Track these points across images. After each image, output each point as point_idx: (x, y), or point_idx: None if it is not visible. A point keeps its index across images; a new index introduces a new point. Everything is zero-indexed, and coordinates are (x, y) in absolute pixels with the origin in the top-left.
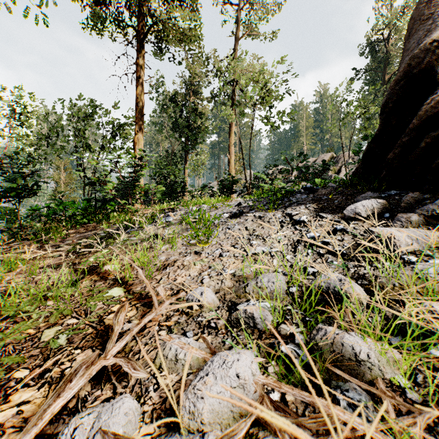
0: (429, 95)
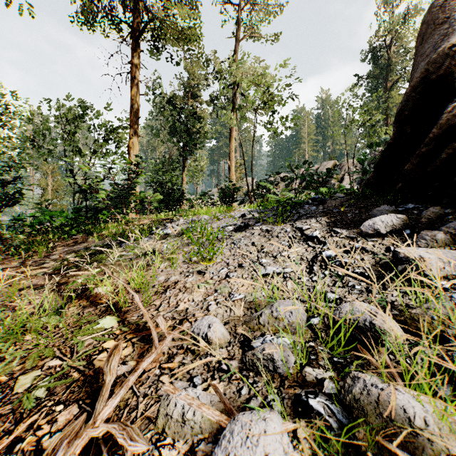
0: (447, 103)
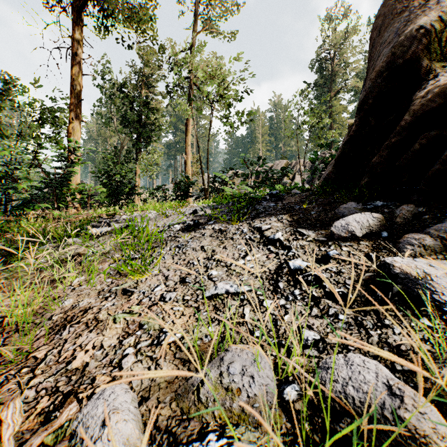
0: (413, 92)
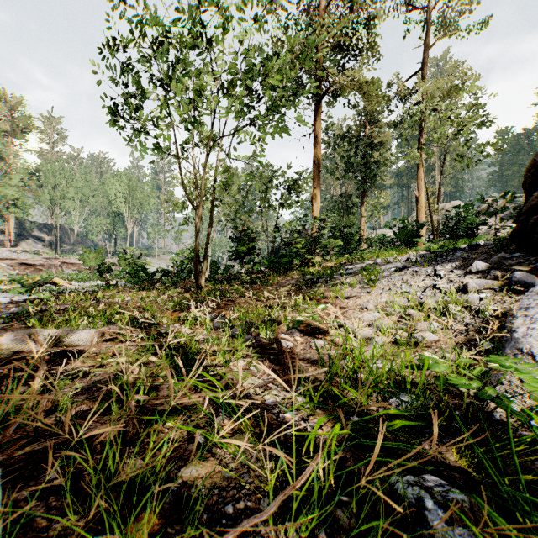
0: None
